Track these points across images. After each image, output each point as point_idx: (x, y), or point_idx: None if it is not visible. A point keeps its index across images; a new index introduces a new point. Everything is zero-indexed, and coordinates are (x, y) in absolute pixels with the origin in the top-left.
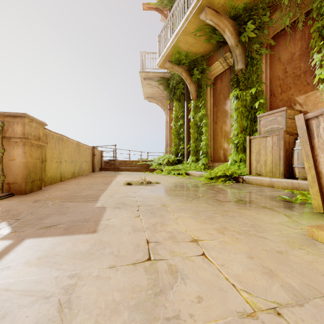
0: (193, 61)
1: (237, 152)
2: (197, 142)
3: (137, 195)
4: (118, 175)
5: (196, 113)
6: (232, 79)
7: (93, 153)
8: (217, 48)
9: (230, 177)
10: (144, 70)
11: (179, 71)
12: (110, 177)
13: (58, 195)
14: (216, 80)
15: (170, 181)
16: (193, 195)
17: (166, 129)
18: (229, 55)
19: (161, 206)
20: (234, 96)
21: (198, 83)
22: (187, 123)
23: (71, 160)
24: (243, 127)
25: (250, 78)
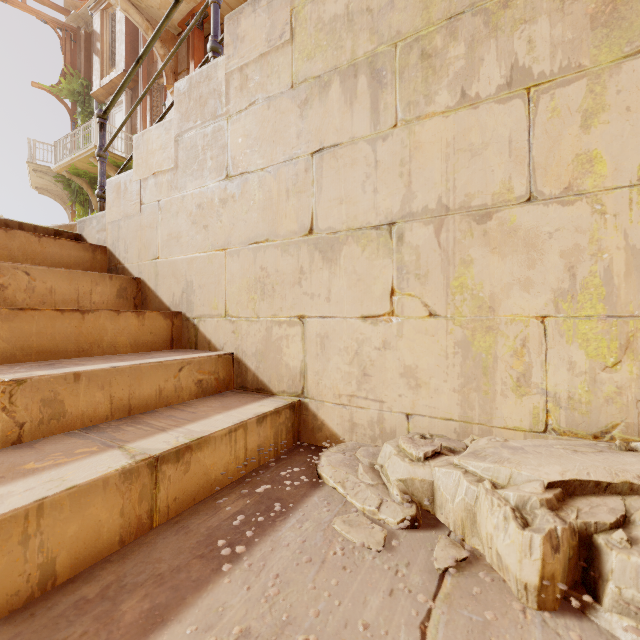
0: (93, 177)
1: None
2: None
3: None
4: None
5: None
6: None
7: None
8: None
9: None
10: (34, 160)
11: (80, 182)
12: None
13: None
14: None
15: None
16: None
17: None
18: None
19: None
20: None
21: None
22: None
23: None
24: None
25: None
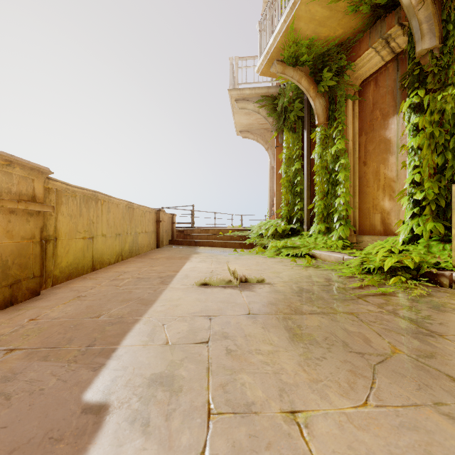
0: (321, 55)
1: (421, 217)
2: (327, 198)
3: (214, 333)
4: (193, 257)
5: (325, 148)
6: (407, 73)
7: (158, 218)
8: (371, 23)
9: (415, 273)
10: (235, 86)
11: (296, 77)
12: (177, 262)
13: (50, 318)
14: (366, 86)
15: (284, 275)
16: (359, 340)
17: (270, 180)
18: (396, 33)
19: (285, 424)
20: (412, 107)
21: (329, 96)
22: (308, 166)
23: (115, 233)
24: (434, 168)
25: (454, 65)
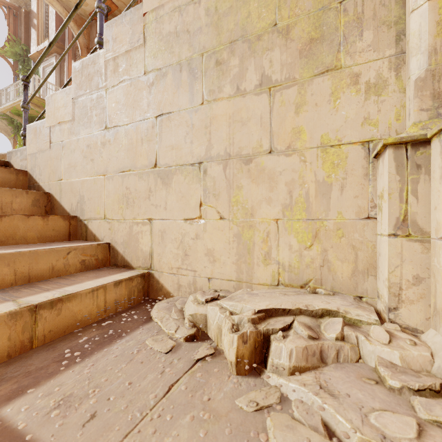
0: (31, 117)
1: None
2: None
3: None
4: None
5: None
6: None
7: None
8: None
9: None
10: None
11: (20, 120)
12: None
13: None
14: None
15: None
16: None
17: None
18: None
19: None
20: None
21: None
22: None
23: None
24: None
25: None
